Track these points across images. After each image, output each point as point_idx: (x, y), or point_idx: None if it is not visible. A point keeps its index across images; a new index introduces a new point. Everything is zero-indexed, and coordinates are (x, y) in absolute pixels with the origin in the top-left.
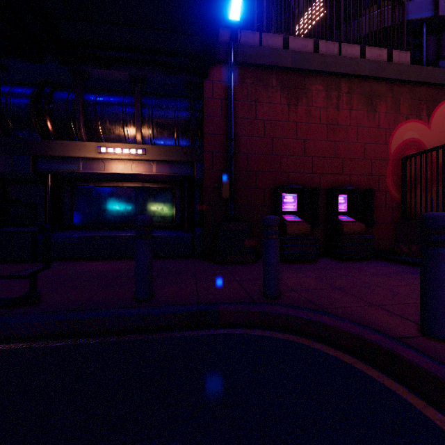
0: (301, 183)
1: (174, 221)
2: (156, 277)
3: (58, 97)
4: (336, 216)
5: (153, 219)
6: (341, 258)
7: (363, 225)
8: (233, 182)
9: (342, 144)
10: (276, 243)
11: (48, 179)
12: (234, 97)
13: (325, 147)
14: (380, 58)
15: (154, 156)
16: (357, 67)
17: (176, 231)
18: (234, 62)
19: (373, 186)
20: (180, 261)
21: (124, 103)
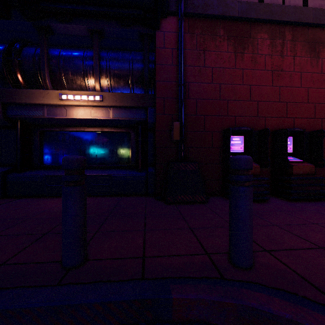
0: (247, 126)
1: (130, 162)
2: (103, 221)
3: (26, 52)
4: (285, 157)
5: (111, 160)
6: (291, 198)
7: (312, 166)
8: (183, 125)
9: (286, 89)
10: (250, 192)
11: (17, 125)
12: (184, 47)
13: (269, 91)
14: (322, 7)
15: (110, 102)
16: (302, 14)
17: (131, 170)
18: (184, 13)
19: (316, 129)
20: (133, 199)
21: (84, 56)
